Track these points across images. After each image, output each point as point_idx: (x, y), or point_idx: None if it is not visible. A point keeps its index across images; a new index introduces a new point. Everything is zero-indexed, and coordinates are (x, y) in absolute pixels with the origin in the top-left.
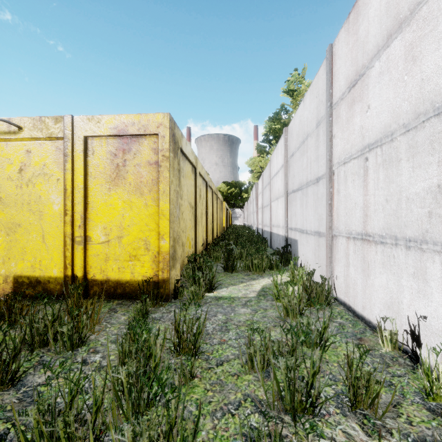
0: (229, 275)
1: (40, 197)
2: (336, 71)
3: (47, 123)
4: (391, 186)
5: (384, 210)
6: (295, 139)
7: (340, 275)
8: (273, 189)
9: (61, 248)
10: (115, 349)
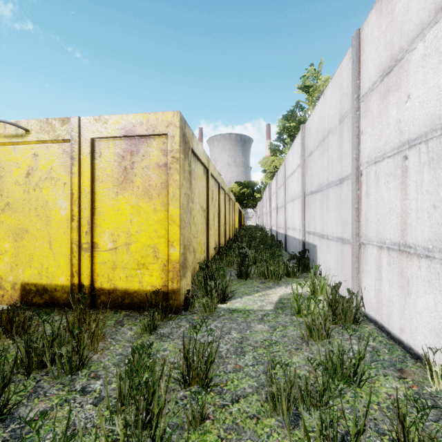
0: (243, 282)
1: (47, 202)
2: (365, 59)
3: (54, 125)
4: (441, 189)
5: (430, 219)
6: (314, 137)
7: (370, 288)
8: (288, 190)
9: (68, 255)
10: (118, 375)
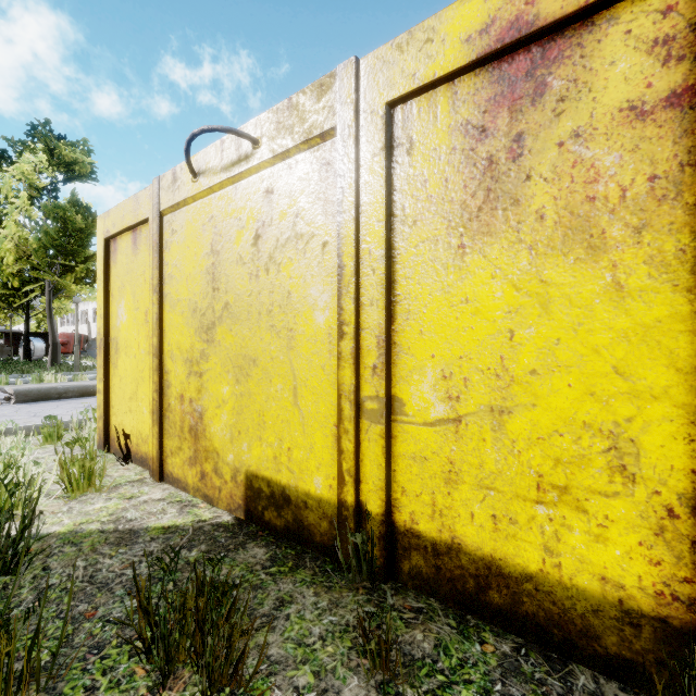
0: None
1: (289, 296)
2: None
3: (301, 108)
4: None
5: None
6: None
7: None
8: None
9: (331, 424)
10: None
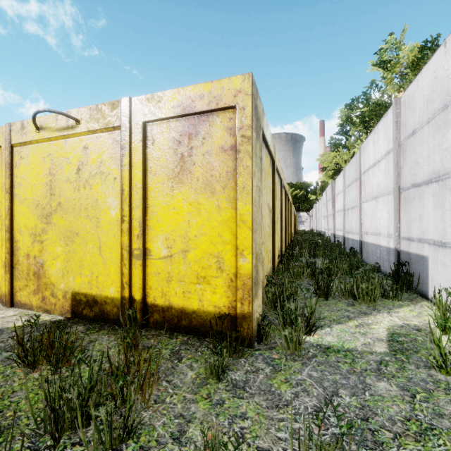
0: (323, 302)
1: (97, 201)
2: None
3: (103, 112)
4: None
5: None
6: (421, 109)
7: None
8: (365, 186)
9: (118, 262)
10: None
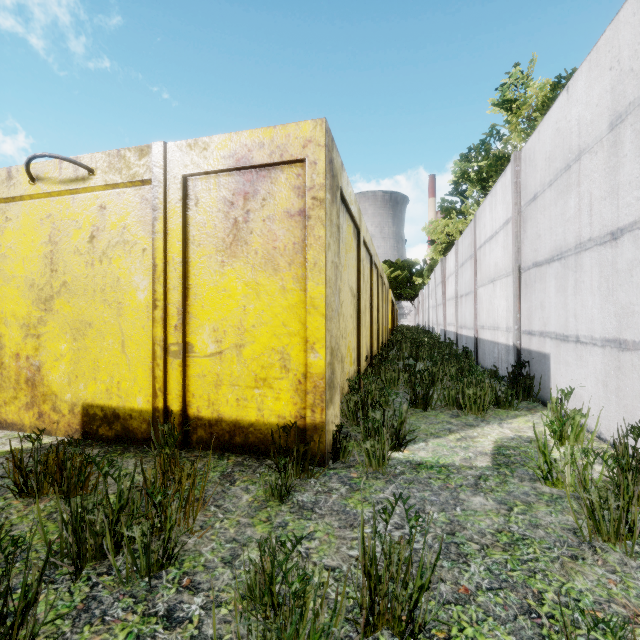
0: (421, 414)
1: (118, 280)
2: None
3: (128, 160)
4: None
5: None
6: (543, 168)
7: None
8: (481, 265)
9: (149, 362)
10: (231, 586)
